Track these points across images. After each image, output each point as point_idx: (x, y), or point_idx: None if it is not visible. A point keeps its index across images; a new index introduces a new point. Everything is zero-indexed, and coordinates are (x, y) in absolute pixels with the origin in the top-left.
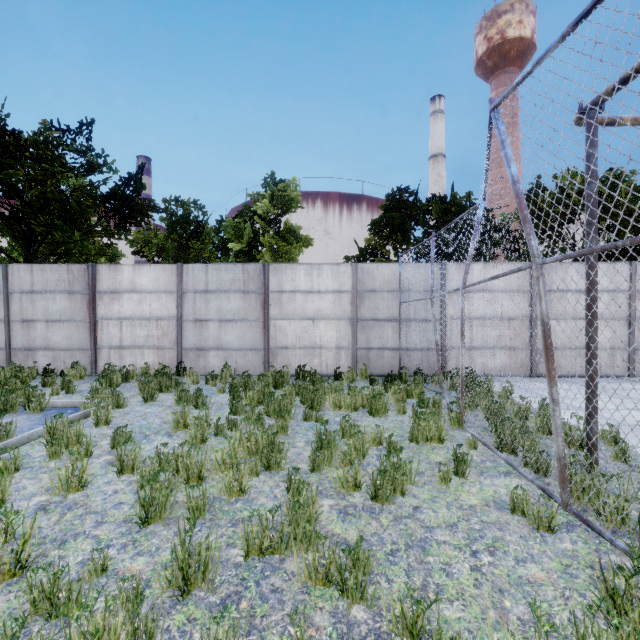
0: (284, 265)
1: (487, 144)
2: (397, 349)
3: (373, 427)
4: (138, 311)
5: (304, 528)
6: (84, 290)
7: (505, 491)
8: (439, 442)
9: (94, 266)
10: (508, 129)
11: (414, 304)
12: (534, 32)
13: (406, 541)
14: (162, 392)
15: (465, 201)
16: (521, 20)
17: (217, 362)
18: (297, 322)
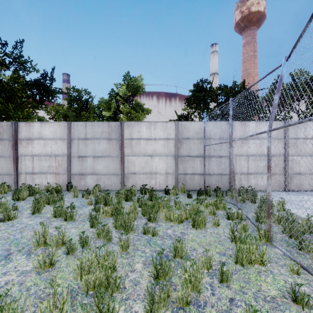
0: (133, 122)
1: None
2: (203, 174)
3: (198, 241)
4: (43, 151)
5: None
6: (10, 138)
7: None
8: (261, 264)
9: (16, 123)
10: (252, 58)
11: (213, 146)
12: (265, 8)
13: None
14: (50, 204)
15: (240, 87)
16: (259, 2)
17: (92, 182)
18: (141, 157)
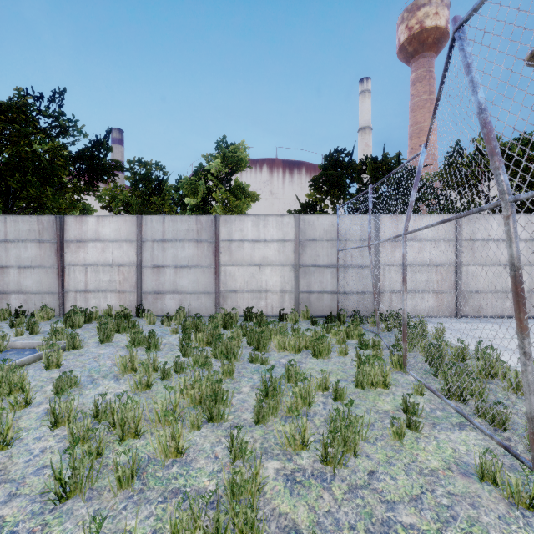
0: (233, 217)
1: (441, 78)
2: (335, 292)
3: (317, 370)
4: (101, 258)
5: (245, 514)
6: (53, 239)
7: (464, 449)
8: (384, 387)
9: (62, 217)
10: (426, 105)
11: (351, 252)
12: (448, 22)
13: (366, 525)
14: (119, 333)
15: (395, 161)
16: (437, 12)
17: (173, 304)
18: (245, 268)
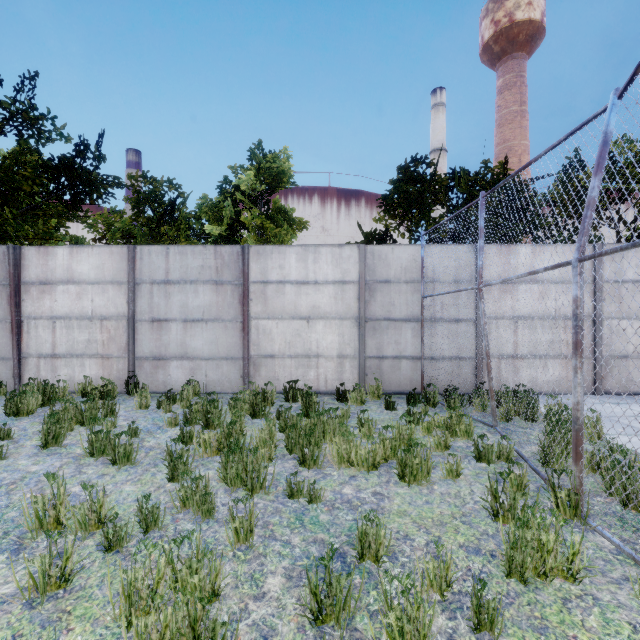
0: (269, 247)
1: None
2: (418, 358)
3: (414, 516)
4: (76, 308)
5: None
6: (4, 280)
7: None
8: (568, 577)
9: (17, 248)
10: (516, 118)
11: (441, 299)
12: (544, 15)
13: None
14: (86, 425)
15: (497, 172)
16: (530, 2)
17: (181, 375)
18: (286, 322)
